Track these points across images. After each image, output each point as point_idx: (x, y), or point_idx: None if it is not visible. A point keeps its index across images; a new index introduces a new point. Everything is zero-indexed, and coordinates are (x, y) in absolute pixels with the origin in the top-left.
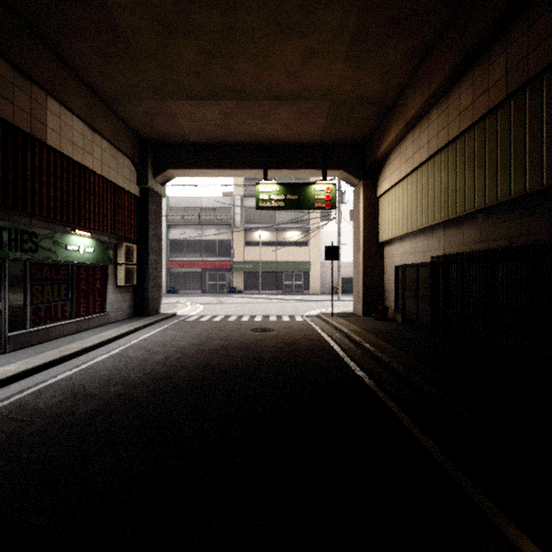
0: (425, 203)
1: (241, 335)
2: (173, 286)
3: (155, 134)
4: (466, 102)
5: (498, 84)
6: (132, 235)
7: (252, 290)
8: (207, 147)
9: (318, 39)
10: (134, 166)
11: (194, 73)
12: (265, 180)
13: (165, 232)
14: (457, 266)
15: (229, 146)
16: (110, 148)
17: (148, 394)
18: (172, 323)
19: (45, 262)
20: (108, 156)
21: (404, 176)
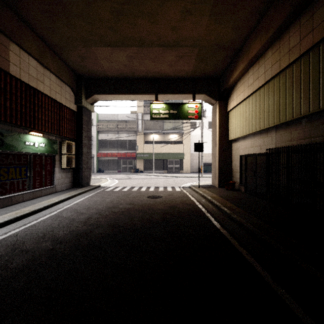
0: (262, 113)
1: (140, 201)
2: (101, 168)
3: (86, 72)
4: (294, 41)
5: (321, 25)
6: (71, 135)
7: (148, 170)
8: (119, 80)
9: (192, 0)
10: (73, 92)
11: (109, 27)
12: (156, 101)
13: (96, 135)
14: (286, 155)
15: (133, 79)
16: (56, 79)
17: (69, 249)
18: (96, 192)
19: (9, 153)
20: (54, 84)
21: (246, 96)
